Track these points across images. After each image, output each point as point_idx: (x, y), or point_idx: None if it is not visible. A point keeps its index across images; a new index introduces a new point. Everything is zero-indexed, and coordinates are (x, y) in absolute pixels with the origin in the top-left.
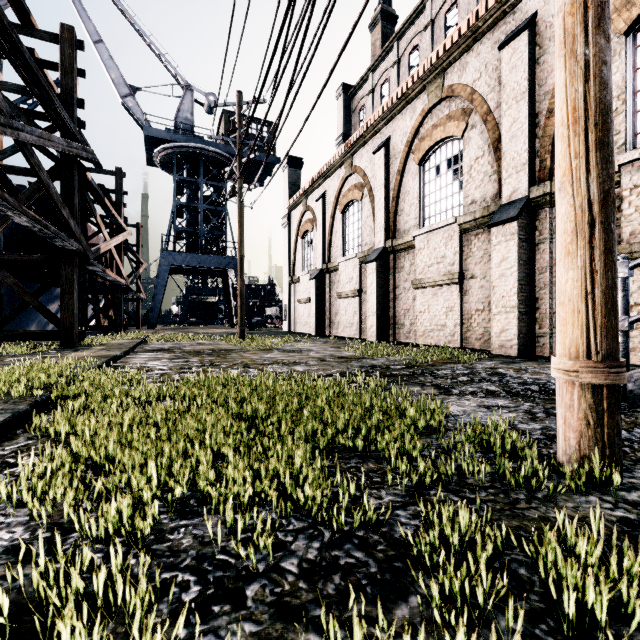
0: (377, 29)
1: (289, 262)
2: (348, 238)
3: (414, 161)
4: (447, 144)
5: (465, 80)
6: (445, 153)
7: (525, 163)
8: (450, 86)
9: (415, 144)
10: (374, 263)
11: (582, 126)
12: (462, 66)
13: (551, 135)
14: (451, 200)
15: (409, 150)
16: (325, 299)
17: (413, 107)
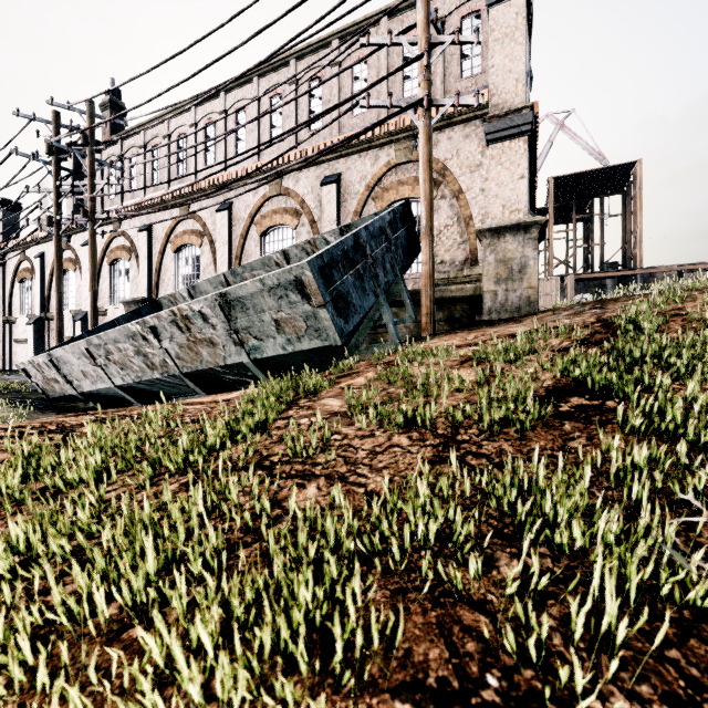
0: (107, 114)
1: (4, 302)
2: (66, 296)
3: (107, 263)
4: (125, 260)
5: (130, 233)
6: (124, 265)
7: (147, 290)
8: (123, 231)
9: (108, 252)
10: (80, 322)
11: (57, 334)
12: (129, 225)
13: (157, 281)
14: (127, 293)
15: (105, 254)
16: (44, 341)
17: (107, 229)
